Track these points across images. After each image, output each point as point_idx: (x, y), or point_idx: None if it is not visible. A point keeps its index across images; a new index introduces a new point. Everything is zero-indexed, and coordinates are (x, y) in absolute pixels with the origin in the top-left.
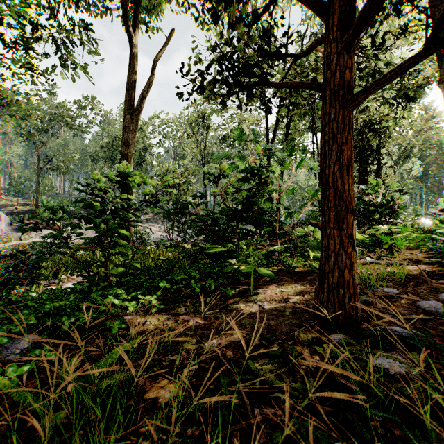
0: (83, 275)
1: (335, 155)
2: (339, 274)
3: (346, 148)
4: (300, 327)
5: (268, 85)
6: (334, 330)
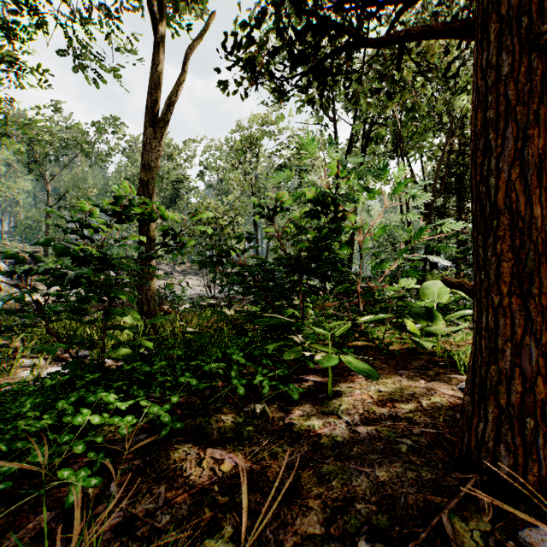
0: (64, 360)
1: (512, 148)
2: (523, 387)
3: (535, 133)
4: (442, 492)
5: (360, 45)
6: (520, 507)
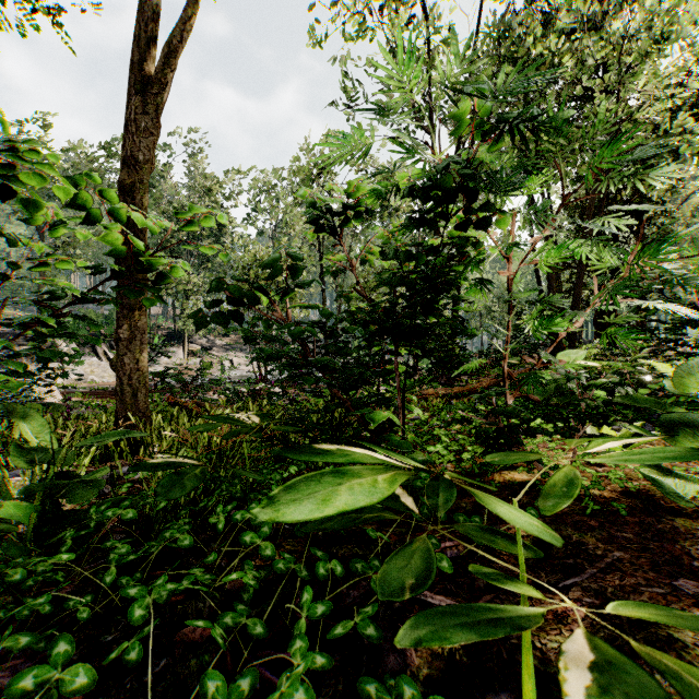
0: None
1: None
2: None
3: None
4: None
5: None
6: None
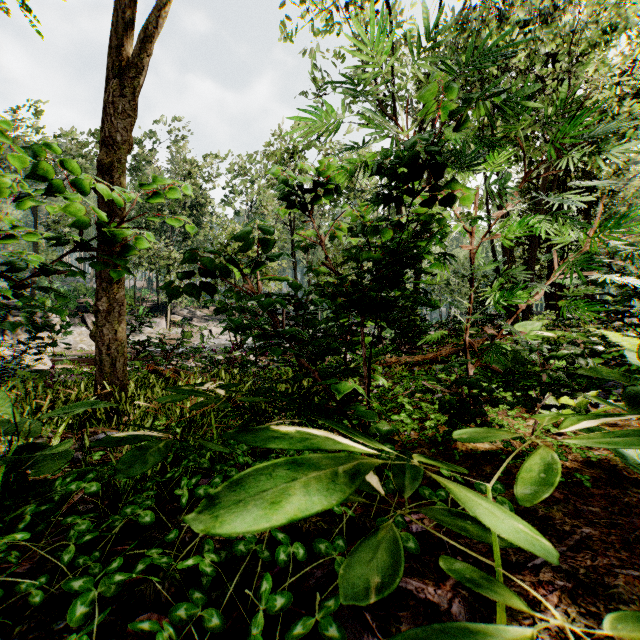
0: None
1: None
2: None
3: None
4: None
5: None
6: None
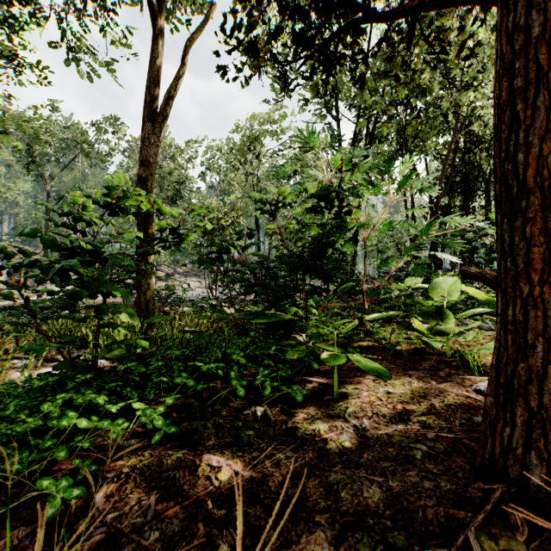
0: (55, 360)
1: (543, 119)
2: None
3: None
4: (465, 505)
5: (369, 20)
6: None
